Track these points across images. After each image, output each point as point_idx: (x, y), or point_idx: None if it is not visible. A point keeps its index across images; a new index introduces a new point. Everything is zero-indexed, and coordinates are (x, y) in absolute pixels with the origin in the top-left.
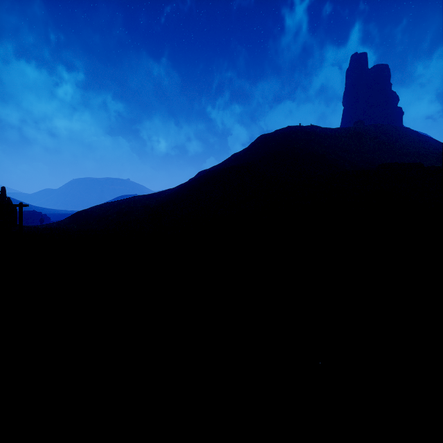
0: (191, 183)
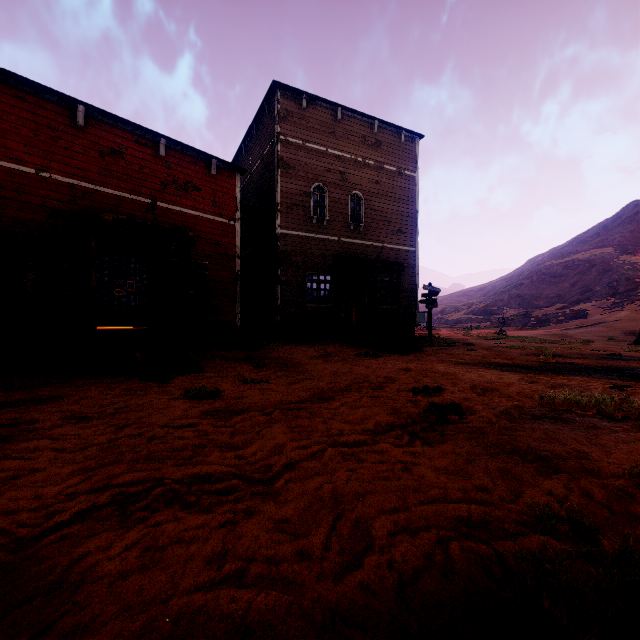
0: (519, 280)
